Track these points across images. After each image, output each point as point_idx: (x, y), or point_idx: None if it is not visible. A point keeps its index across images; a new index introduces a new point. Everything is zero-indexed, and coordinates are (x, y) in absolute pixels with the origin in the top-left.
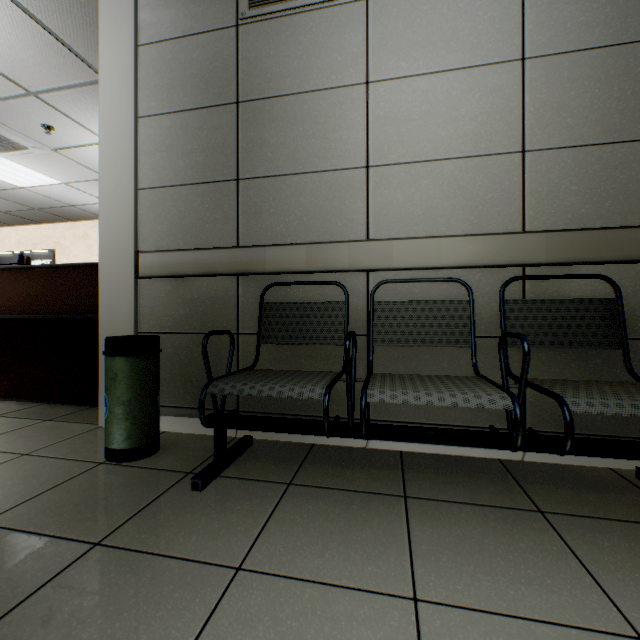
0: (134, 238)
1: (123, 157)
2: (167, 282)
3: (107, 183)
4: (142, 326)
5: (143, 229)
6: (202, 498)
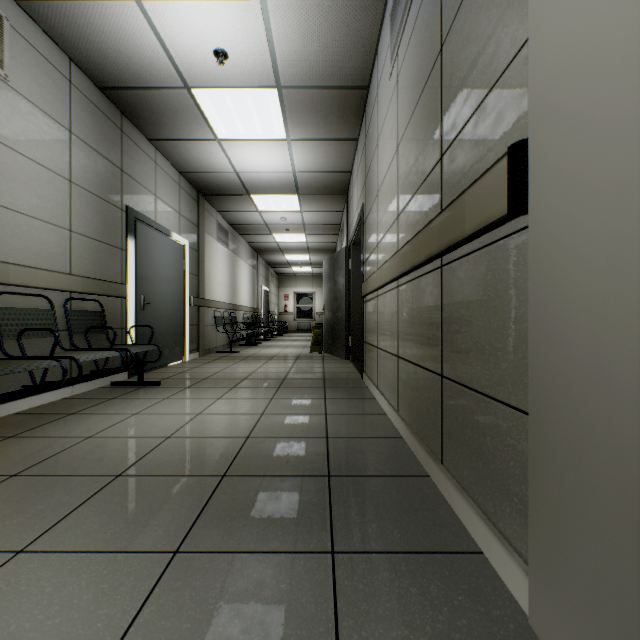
0: None
1: None
2: None
3: None
4: None
5: None
6: None
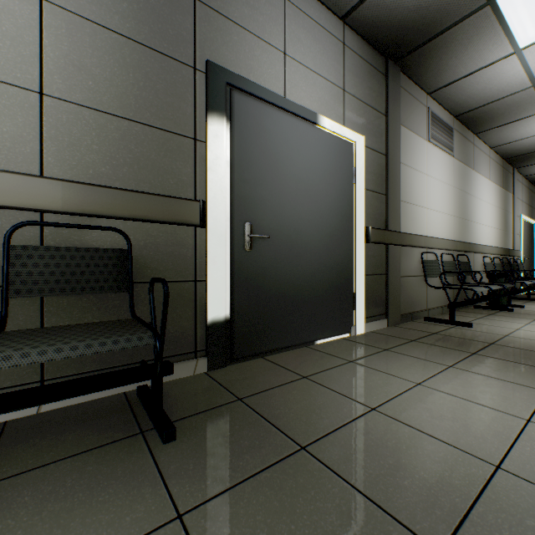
0: None
1: None
2: None
3: None
4: None
5: None
6: None
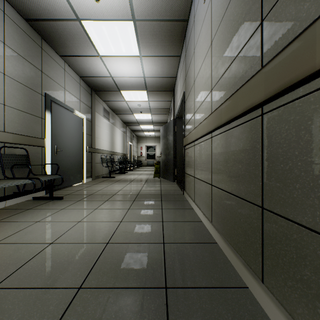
0: None
1: None
2: None
3: None
4: None
5: None
6: None
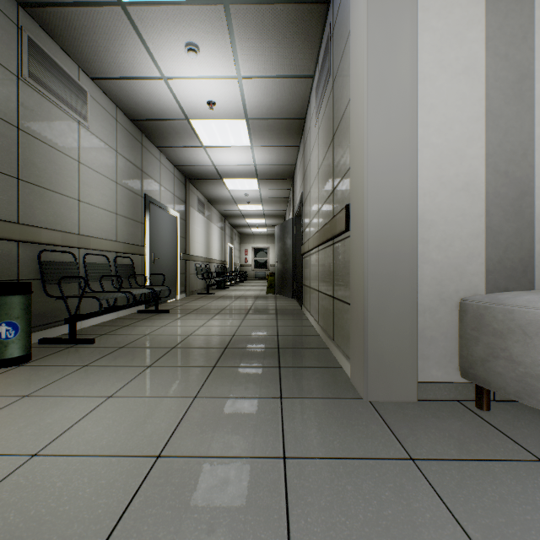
0: None
1: None
2: None
3: None
4: None
5: None
6: (102, 342)
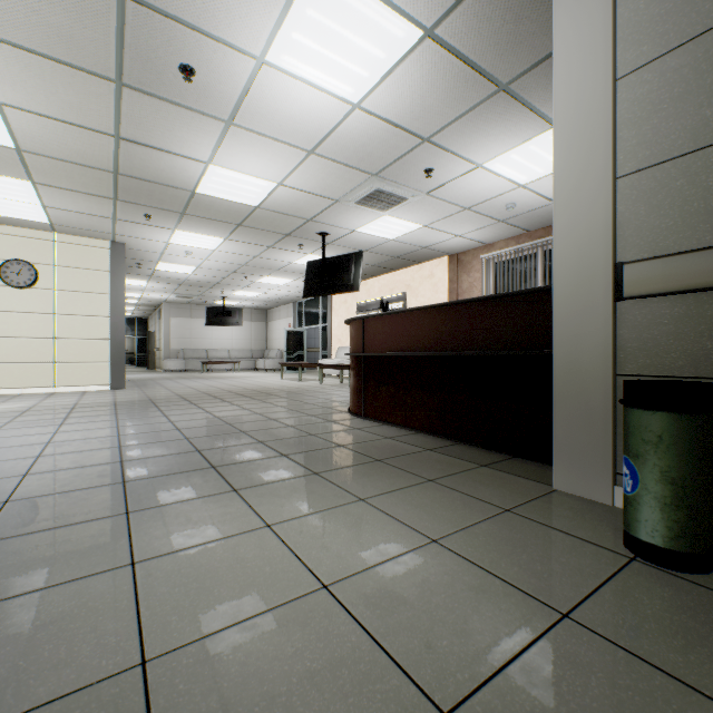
0: (611, 246)
1: (591, 143)
2: (673, 301)
3: (565, 185)
4: (622, 366)
5: (624, 231)
6: None
